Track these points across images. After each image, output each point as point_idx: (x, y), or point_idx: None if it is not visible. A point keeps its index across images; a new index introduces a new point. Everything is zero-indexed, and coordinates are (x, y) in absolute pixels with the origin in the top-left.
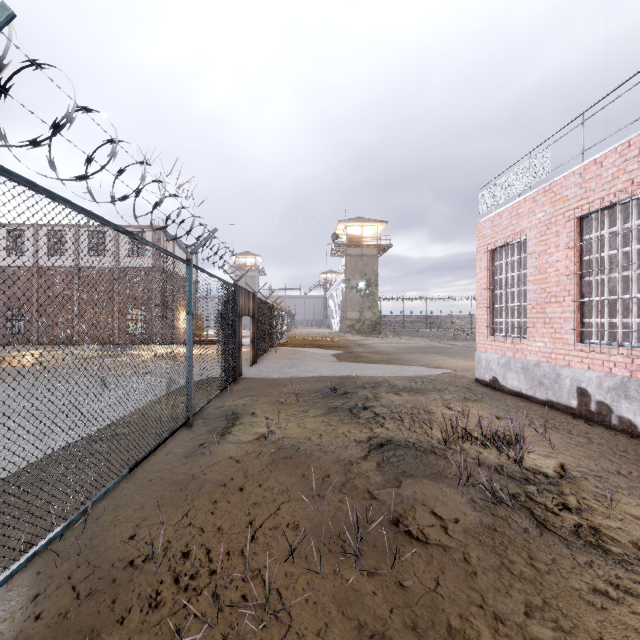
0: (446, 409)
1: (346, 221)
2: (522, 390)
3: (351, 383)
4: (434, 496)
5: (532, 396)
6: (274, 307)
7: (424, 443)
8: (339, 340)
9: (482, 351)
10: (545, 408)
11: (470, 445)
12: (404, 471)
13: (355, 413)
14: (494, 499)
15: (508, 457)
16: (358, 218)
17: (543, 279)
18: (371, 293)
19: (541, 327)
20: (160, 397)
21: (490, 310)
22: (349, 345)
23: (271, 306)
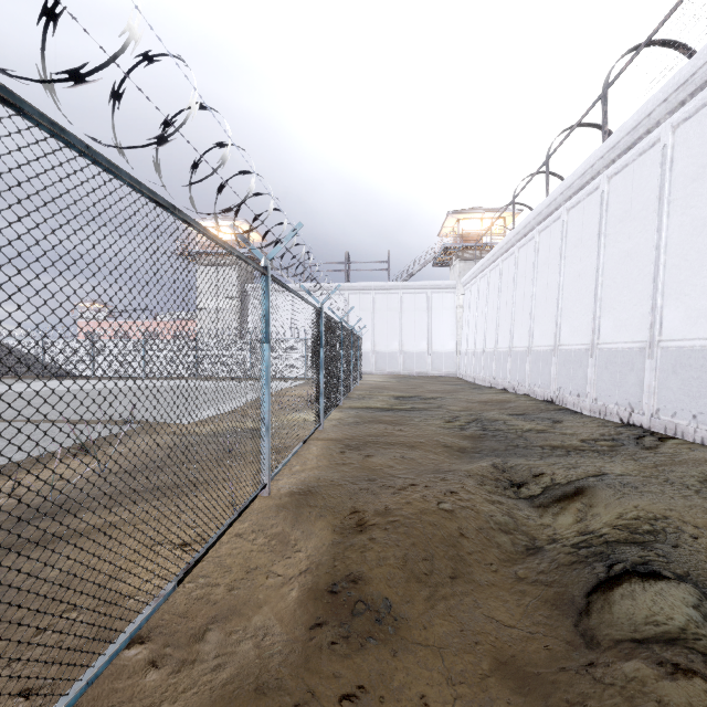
0: None
1: None
2: None
3: None
4: None
5: None
6: None
7: None
8: None
9: None
10: None
11: None
12: None
13: None
14: None
15: None
16: None
17: None
18: None
19: None
20: None
21: None
22: None
23: None
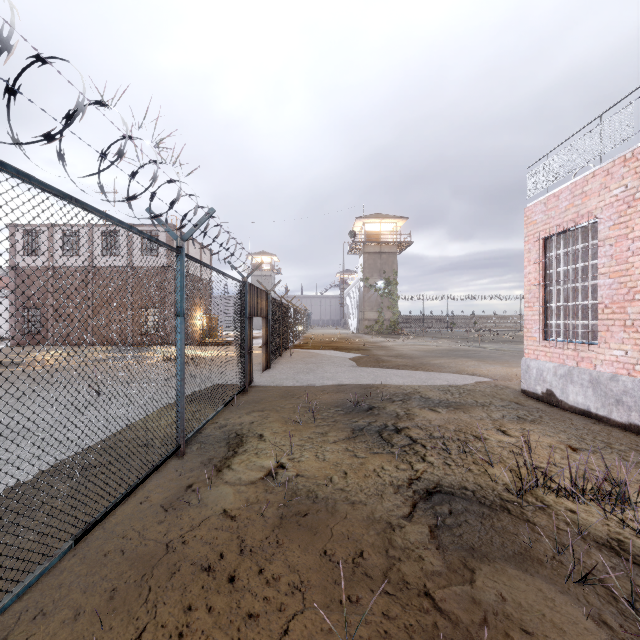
0: (500, 434)
1: (364, 218)
2: (590, 408)
3: (376, 394)
4: (536, 609)
5: (606, 417)
6: (289, 307)
7: (488, 492)
8: (357, 341)
9: (531, 358)
10: (628, 434)
11: (555, 497)
12: (472, 547)
13: (386, 438)
14: (639, 621)
15: (624, 526)
16: (376, 214)
17: (622, 271)
18: (390, 292)
19: (619, 331)
20: (156, 411)
21: (542, 310)
22: (369, 347)
23: (286, 306)
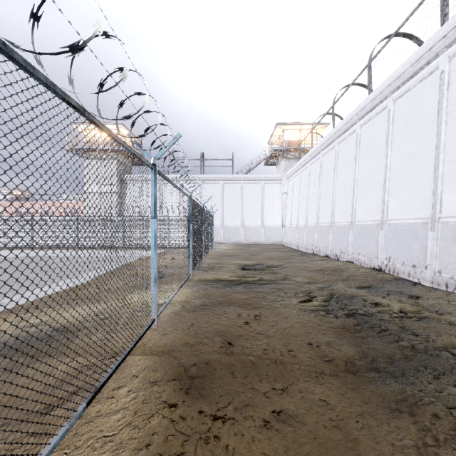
0: None
1: None
2: None
3: None
4: None
5: None
6: None
7: None
8: None
9: None
10: None
11: None
12: None
13: None
14: None
15: None
16: None
17: None
18: None
19: None
20: None
21: None
22: None
23: None
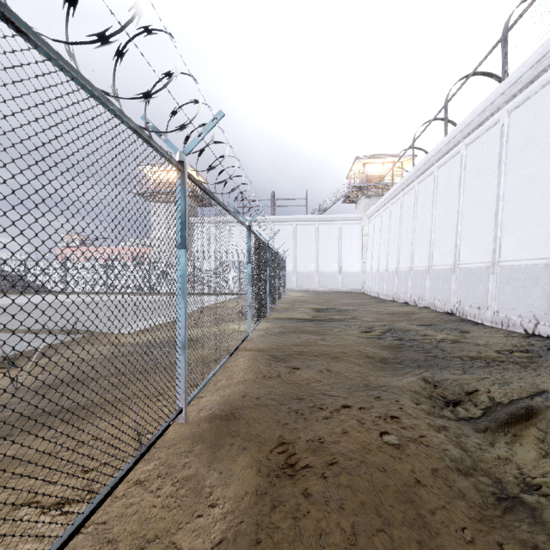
0: None
1: None
2: None
3: None
4: None
5: None
6: None
7: None
8: None
9: None
10: None
11: None
12: None
13: None
14: None
15: None
16: None
17: None
18: None
19: None
20: None
21: None
22: None
23: None
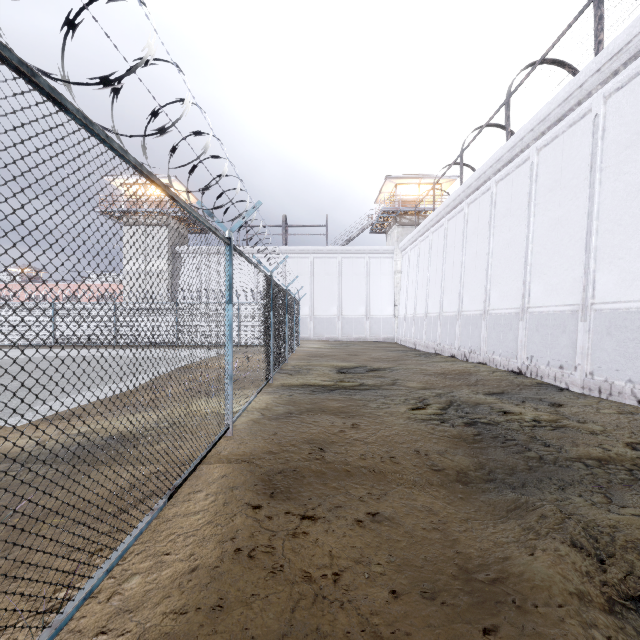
0: None
1: None
2: None
3: None
4: None
5: None
6: None
7: None
8: None
9: None
10: None
11: None
12: None
13: None
14: None
15: None
16: None
17: None
18: None
19: None
20: None
21: None
22: None
23: None
